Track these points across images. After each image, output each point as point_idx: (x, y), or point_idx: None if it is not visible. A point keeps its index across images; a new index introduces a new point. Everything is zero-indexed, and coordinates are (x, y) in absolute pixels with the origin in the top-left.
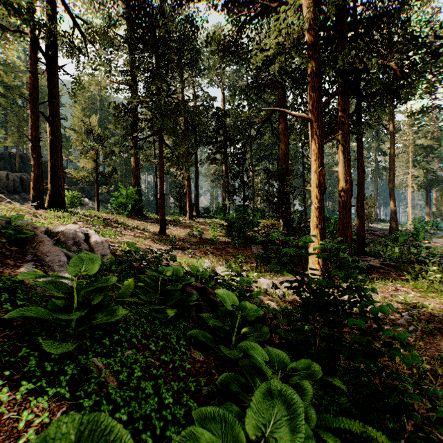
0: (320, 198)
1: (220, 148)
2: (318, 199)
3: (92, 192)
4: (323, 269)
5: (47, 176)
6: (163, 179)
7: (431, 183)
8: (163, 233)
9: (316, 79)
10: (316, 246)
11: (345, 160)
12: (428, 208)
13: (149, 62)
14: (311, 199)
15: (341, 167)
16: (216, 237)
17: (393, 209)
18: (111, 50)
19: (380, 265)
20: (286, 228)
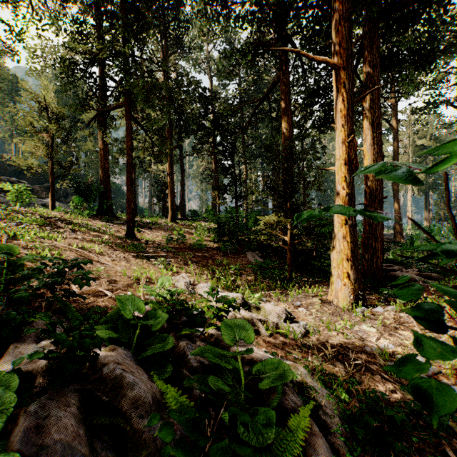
0: (350, 180)
1: (208, 137)
2: (346, 181)
3: (60, 191)
4: (355, 286)
5: (5, 173)
6: (131, 166)
7: (431, 186)
8: (130, 237)
9: (345, 4)
10: (345, 251)
11: (373, 136)
12: (427, 212)
13: (113, 12)
14: (336, 182)
15: (369, 145)
16: (202, 241)
17: (397, 212)
18: (67, 4)
19: (418, 276)
20: (294, 227)
